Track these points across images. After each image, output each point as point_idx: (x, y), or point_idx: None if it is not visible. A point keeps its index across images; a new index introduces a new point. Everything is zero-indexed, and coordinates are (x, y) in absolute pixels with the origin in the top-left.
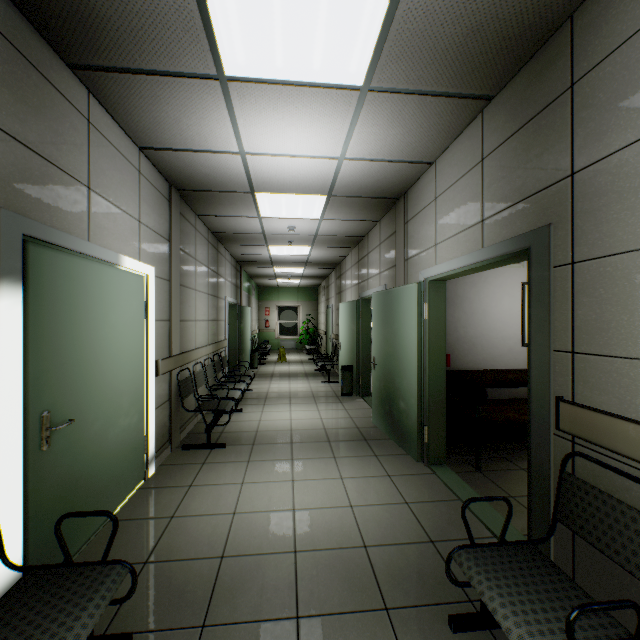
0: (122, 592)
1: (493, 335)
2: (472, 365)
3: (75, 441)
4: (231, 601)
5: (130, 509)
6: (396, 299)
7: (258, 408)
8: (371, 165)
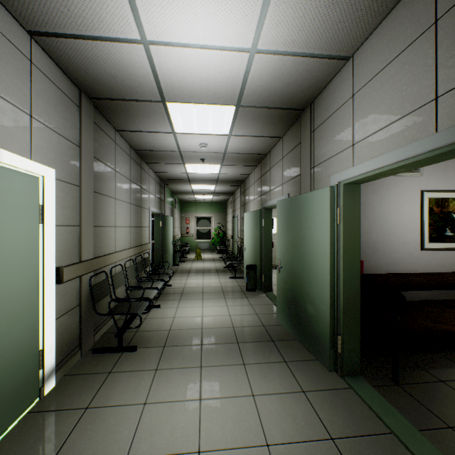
0: None
1: (394, 240)
2: (374, 269)
3: None
4: None
5: (2, 451)
6: (303, 205)
7: (174, 304)
8: (283, 61)
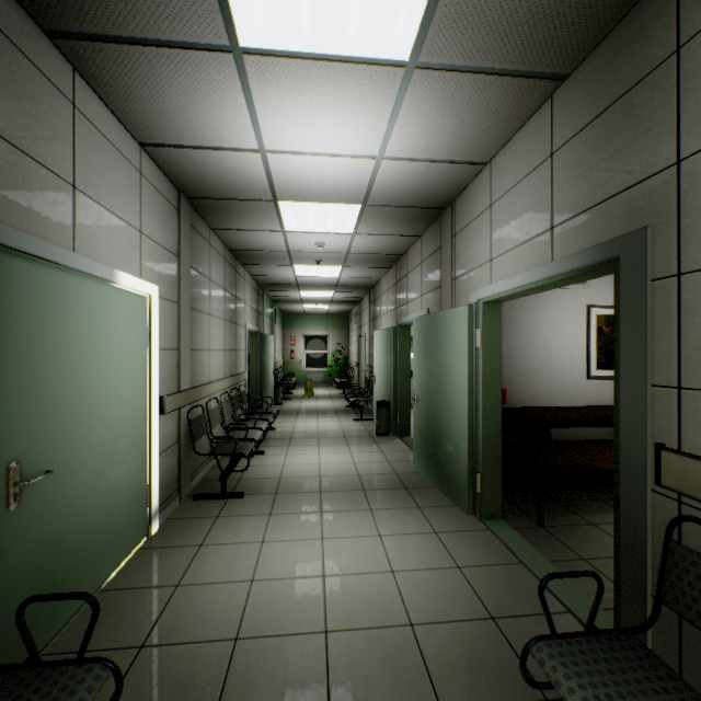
0: (110, 688)
1: (554, 367)
2: (530, 401)
3: (55, 497)
4: (246, 700)
5: (127, 575)
6: (442, 325)
7: (282, 450)
8: (414, 166)
